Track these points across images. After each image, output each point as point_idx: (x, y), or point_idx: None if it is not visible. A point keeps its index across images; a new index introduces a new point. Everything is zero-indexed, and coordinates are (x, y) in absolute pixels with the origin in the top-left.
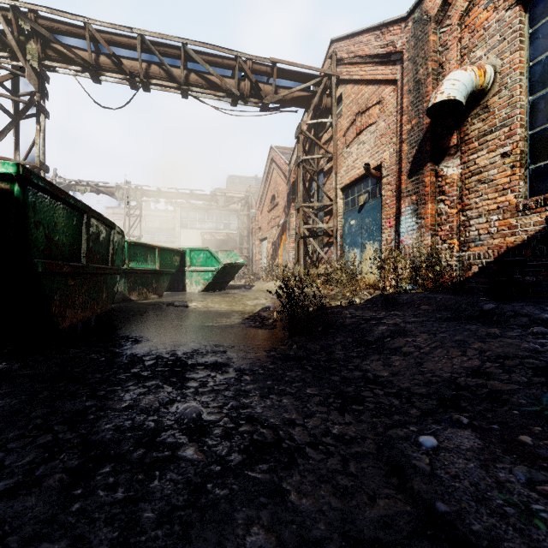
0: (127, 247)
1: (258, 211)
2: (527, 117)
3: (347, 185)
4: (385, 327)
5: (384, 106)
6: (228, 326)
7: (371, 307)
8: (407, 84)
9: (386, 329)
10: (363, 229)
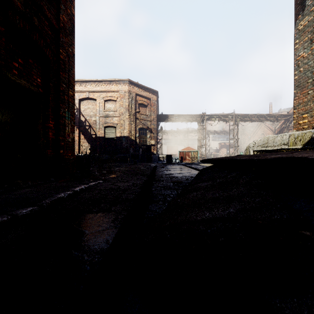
0: None
1: (251, 136)
2: None
3: None
4: None
5: None
6: None
7: None
8: None
9: None
10: None
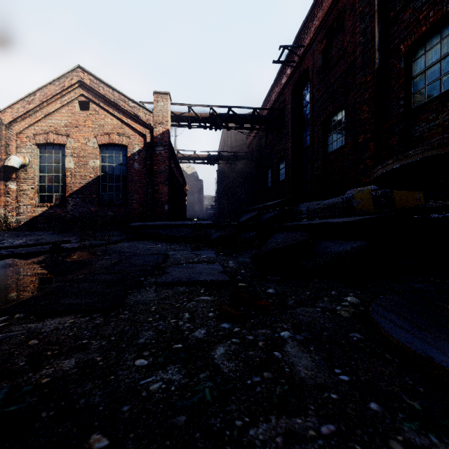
0: None
1: None
2: (39, 179)
3: None
4: None
5: None
6: None
7: None
8: None
9: None
10: None
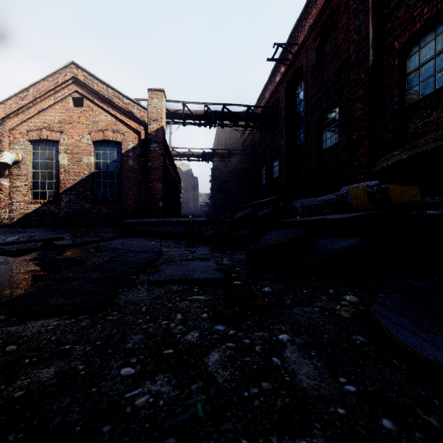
0: None
1: None
2: (32, 176)
3: None
4: None
5: None
6: None
7: None
8: None
9: None
10: None
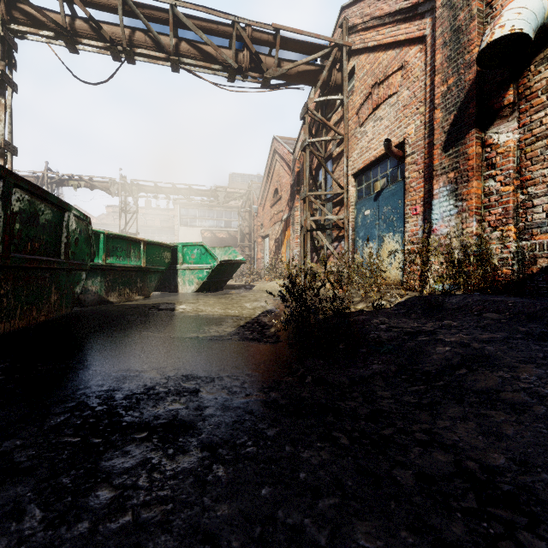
0: (103, 240)
1: (260, 206)
2: None
3: (360, 170)
4: (447, 348)
5: (408, 71)
6: (216, 338)
7: (406, 314)
8: (441, 36)
9: (450, 351)
10: (380, 219)
